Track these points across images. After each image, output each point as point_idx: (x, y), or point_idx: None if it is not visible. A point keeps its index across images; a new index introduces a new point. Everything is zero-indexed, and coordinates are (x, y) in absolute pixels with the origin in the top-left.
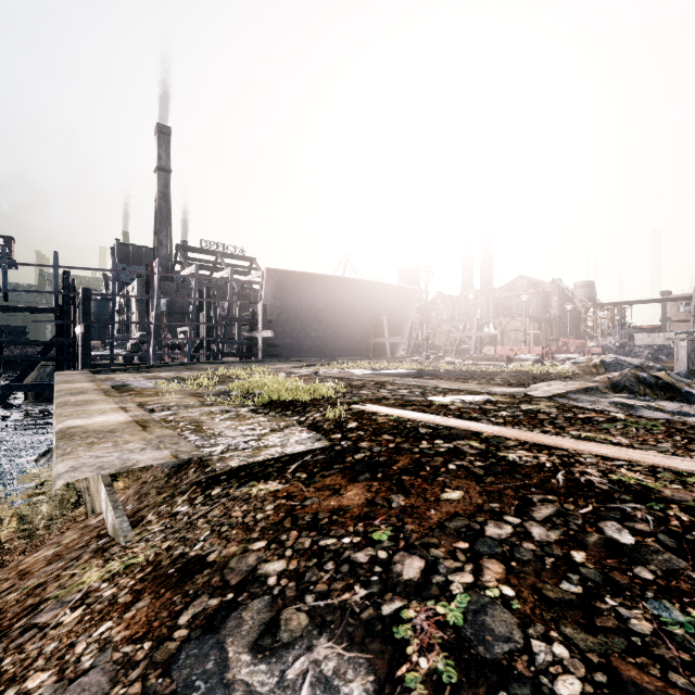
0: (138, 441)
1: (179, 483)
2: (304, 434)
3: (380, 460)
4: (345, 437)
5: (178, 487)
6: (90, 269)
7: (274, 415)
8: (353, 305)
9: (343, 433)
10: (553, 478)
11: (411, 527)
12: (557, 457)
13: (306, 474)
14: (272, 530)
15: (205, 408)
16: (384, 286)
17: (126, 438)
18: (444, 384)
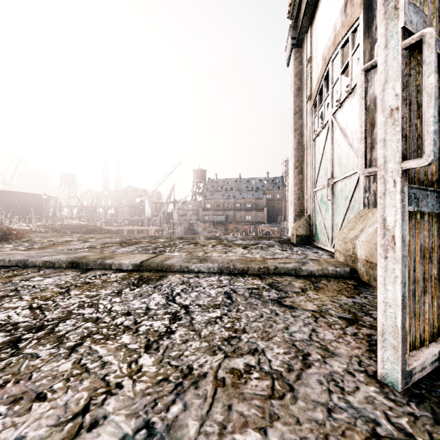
0: None
1: None
2: None
3: None
4: None
5: None
6: None
7: None
8: (14, 202)
9: None
10: None
11: None
12: None
13: None
14: None
15: None
16: (32, 194)
17: None
18: None
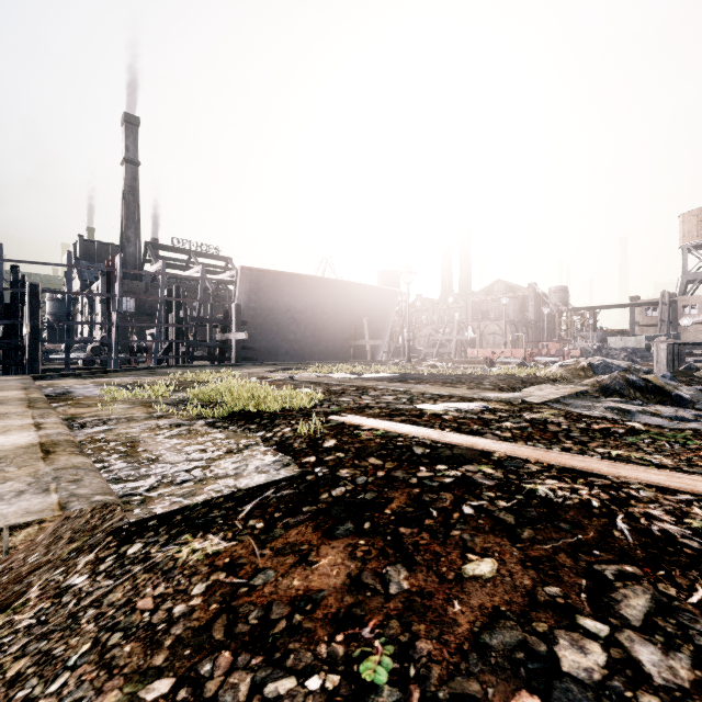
0: (22, 478)
1: (99, 527)
2: (268, 457)
3: (367, 499)
4: (321, 460)
5: (94, 533)
6: (41, 264)
7: (234, 430)
8: (333, 307)
9: (318, 455)
10: (614, 528)
11: (426, 646)
12: (601, 490)
13: (264, 521)
14: (189, 647)
15: (152, 422)
16: (365, 287)
17: (8, 472)
18: (432, 390)
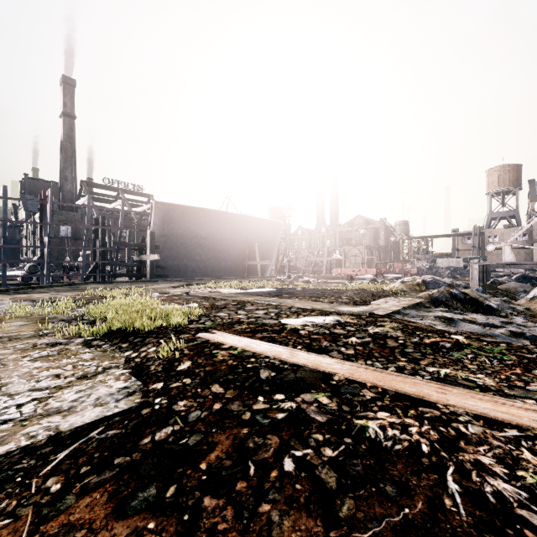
0: None
1: None
2: (118, 383)
3: (188, 445)
4: (166, 388)
5: None
6: None
7: (106, 349)
8: (230, 234)
9: (166, 381)
10: (444, 492)
11: None
12: (431, 425)
13: (63, 480)
14: None
15: (31, 341)
16: (256, 219)
17: None
18: (299, 304)
